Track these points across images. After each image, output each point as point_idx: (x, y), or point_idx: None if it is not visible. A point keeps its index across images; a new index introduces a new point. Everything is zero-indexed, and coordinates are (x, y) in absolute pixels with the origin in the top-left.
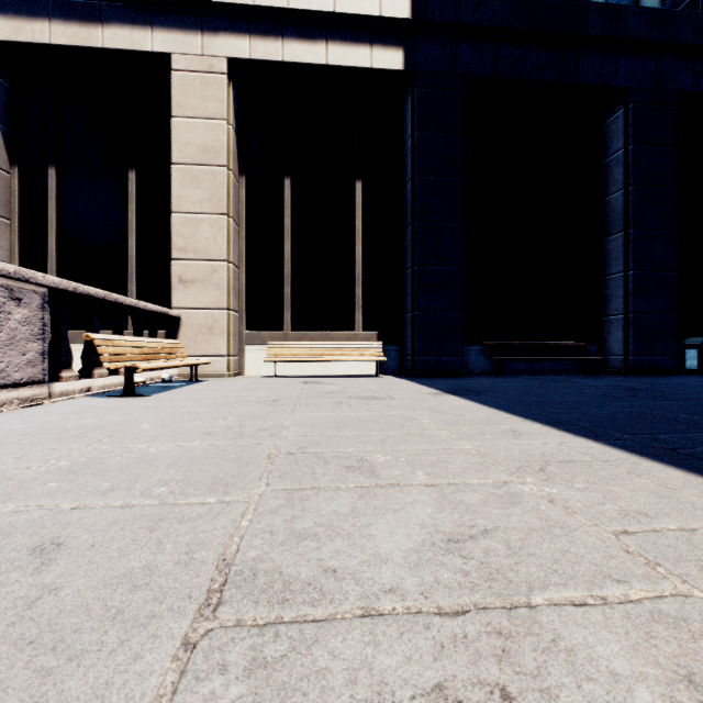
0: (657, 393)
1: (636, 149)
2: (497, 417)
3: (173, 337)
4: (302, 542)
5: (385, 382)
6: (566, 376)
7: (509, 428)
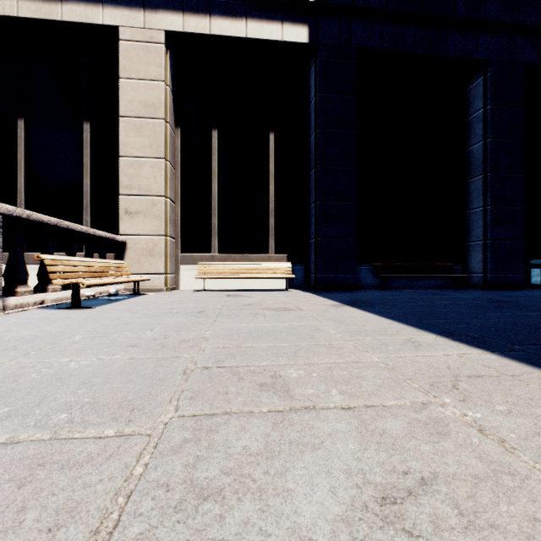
0: (519, 305)
1: (493, 109)
2: (394, 328)
3: (120, 258)
4: (202, 504)
5: (293, 295)
6: (438, 290)
7: (408, 339)
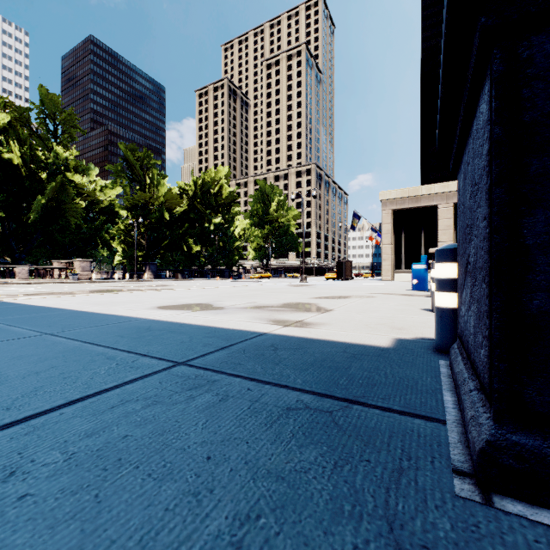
0: None
1: None
2: None
3: None
4: None
5: None
6: None
7: None
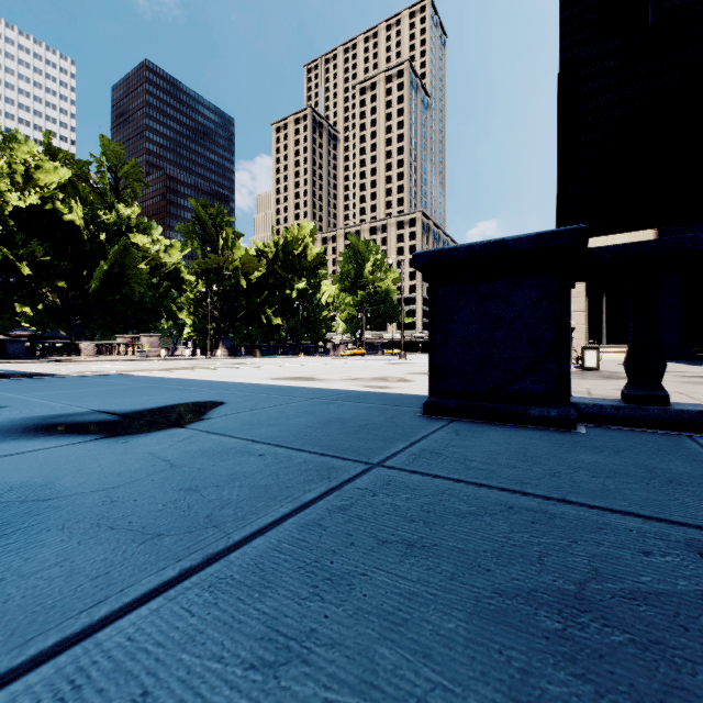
0: None
1: None
2: None
3: None
4: None
5: None
6: None
7: None
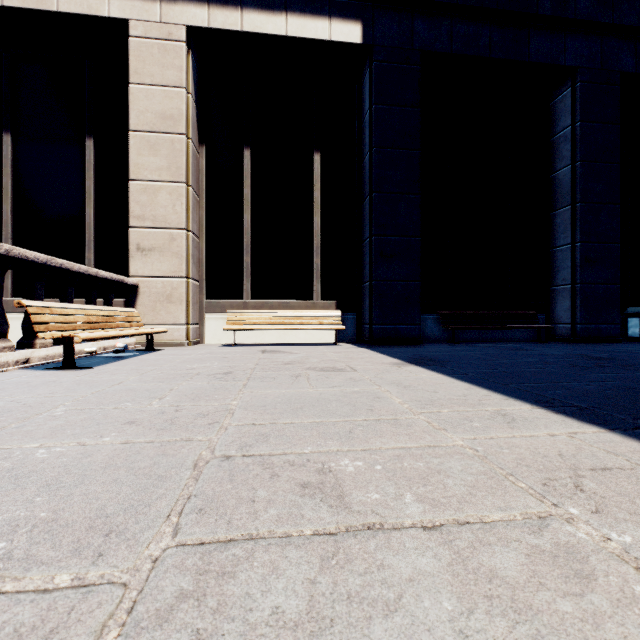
0: (622, 363)
1: (583, 126)
2: (475, 395)
3: (130, 306)
4: None
5: (344, 351)
6: (518, 343)
7: (496, 411)
